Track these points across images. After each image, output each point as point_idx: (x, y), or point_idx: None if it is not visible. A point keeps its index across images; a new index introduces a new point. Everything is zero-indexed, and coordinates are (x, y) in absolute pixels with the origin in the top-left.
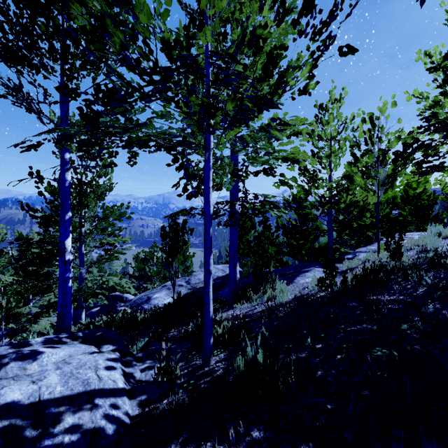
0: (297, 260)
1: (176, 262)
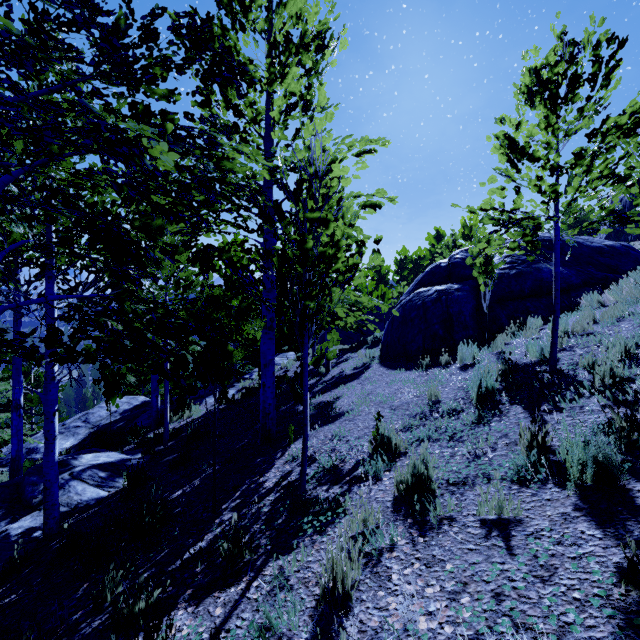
0: None
1: (113, 401)
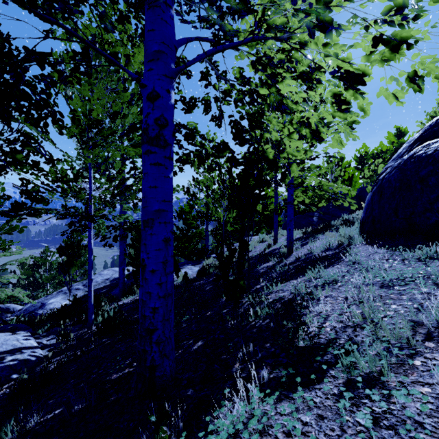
0: (185, 258)
1: (71, 271)
